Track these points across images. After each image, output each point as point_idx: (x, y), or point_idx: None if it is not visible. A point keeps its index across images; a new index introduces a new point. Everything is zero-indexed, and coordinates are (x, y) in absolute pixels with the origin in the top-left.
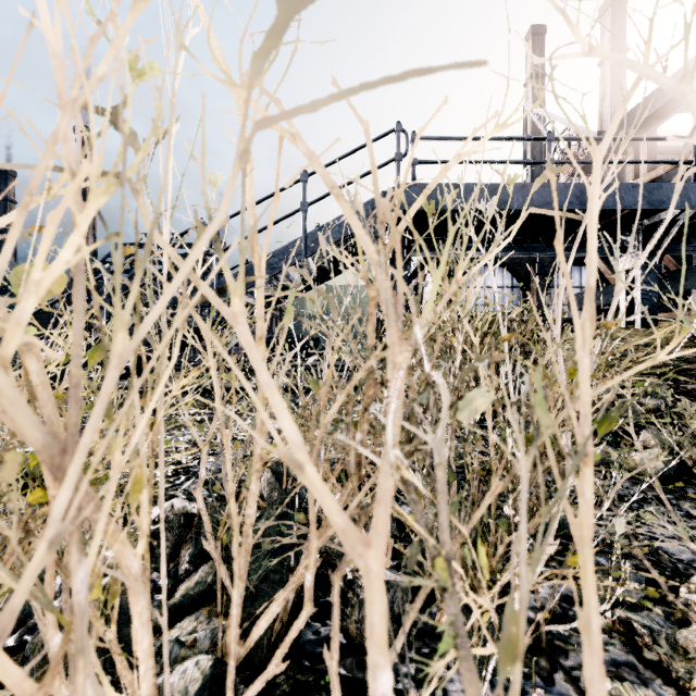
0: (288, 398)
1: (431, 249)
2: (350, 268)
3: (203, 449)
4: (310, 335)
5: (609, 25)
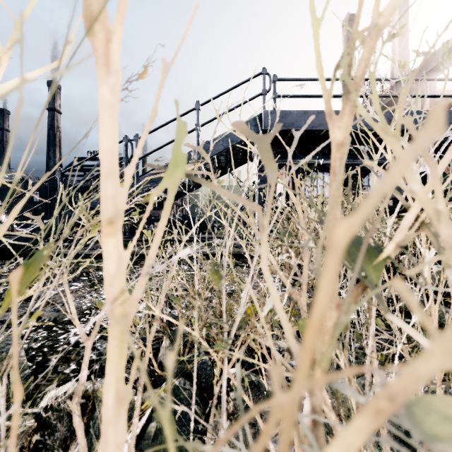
0: (165, 410)
1: (285, 158)
2: (249, 145)
3: (87, 345)
4: (205, 217)
5: (397, 14)
